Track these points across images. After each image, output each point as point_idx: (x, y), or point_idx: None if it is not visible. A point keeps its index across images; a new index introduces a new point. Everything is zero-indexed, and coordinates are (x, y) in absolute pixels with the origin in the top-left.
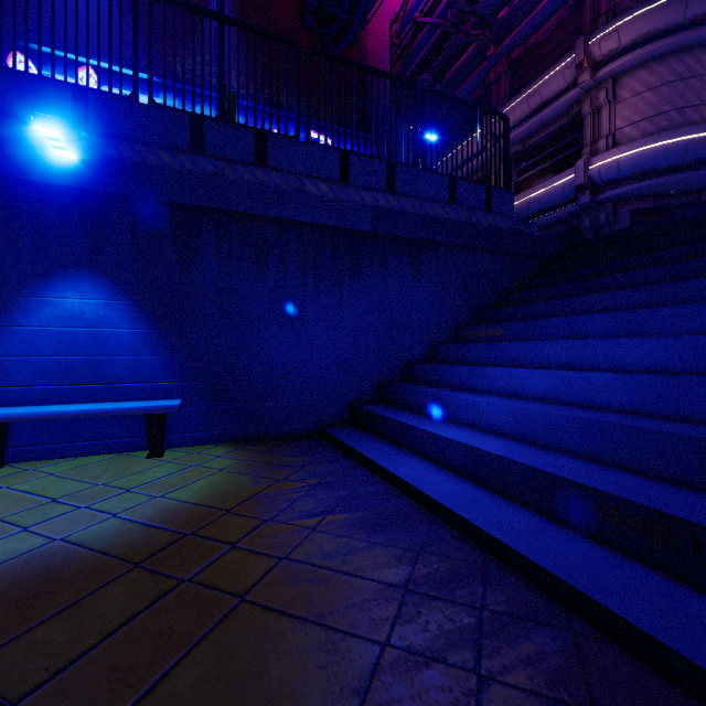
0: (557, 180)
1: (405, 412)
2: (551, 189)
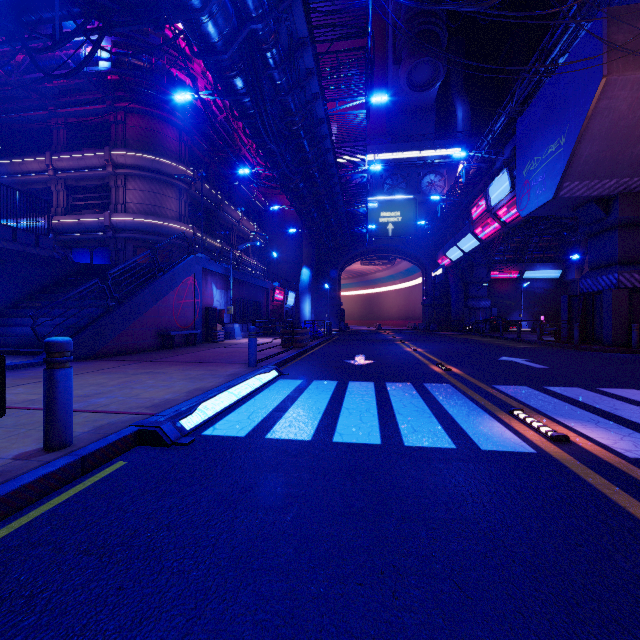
0: (96, 217)
1: None
2: (92, 221)
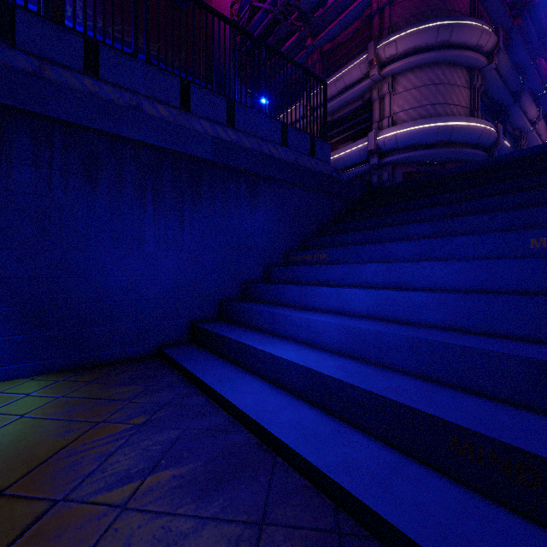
0: (356, 145)
1: (243, 329)
2: (351, 151)
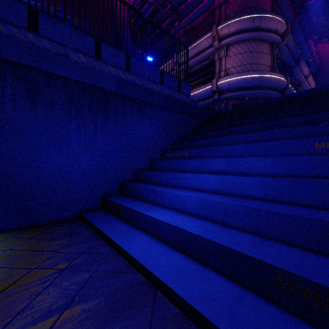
0: (205, 87)
1: (136, 200)
2: (202, 91)
